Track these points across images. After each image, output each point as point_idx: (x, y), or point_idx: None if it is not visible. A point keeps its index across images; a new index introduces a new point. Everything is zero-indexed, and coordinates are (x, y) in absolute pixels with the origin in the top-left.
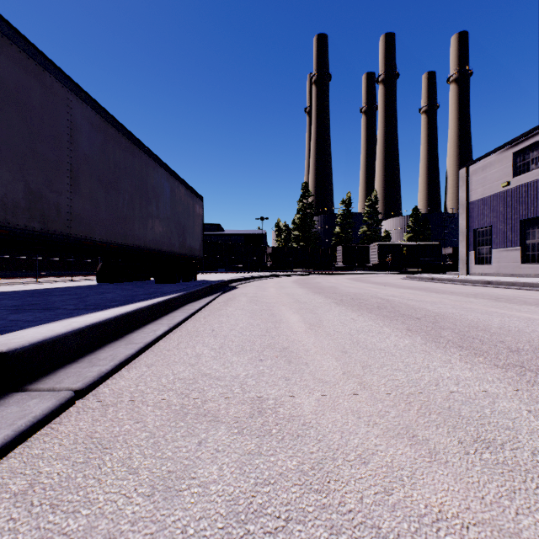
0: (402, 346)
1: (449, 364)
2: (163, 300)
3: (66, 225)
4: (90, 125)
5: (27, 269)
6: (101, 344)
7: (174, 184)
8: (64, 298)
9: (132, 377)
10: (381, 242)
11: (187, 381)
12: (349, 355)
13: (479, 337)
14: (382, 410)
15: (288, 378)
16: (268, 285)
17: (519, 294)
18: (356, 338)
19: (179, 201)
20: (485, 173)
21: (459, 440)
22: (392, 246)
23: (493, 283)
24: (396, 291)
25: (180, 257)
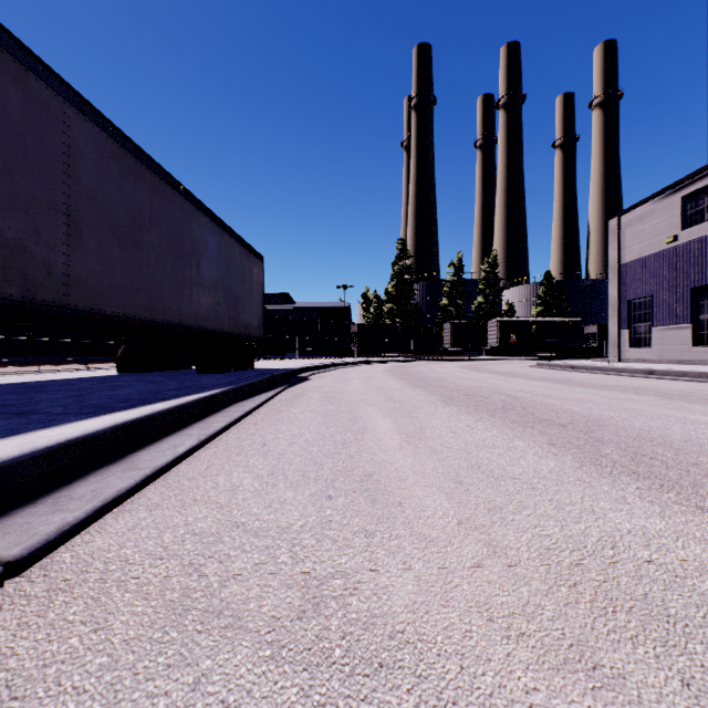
0: (547, 472)
1: (625, 505)
2: (197, 398)
3: (61, 292)
4: (98, 151)
5: (32, 354)
6: (86, 469)
7: (223, 238)
8: (57, 396)
9: (118, 530)
10: (502, 317)
11: (205, 539)
12: (466, 489)
13: (659, 456)
14: (530, 602)
15: (370, 532)
16: (351, 376)
17: (695, 388)
18: (476, 457)
19: (230, 262)
20: (643, 225)
21: (682, 679)
22: (516, 323)
23: (657, 373)
24: (525, 384)
25: (231, 337)
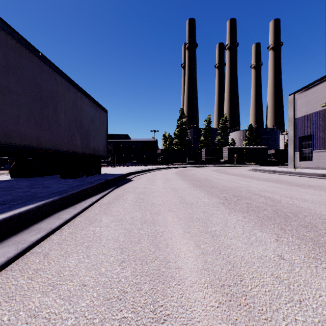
0: None
1: None
2: None
3: None
4: None
5: None
6: None
7: (77, 95)
8: None
9: None
10: (229, 146)
11: None
12: None
13: None
14: None
15: None
16: (156, 177)
17: None
18: None
19: (82, 110)
20: (308, 98)
21: None
22: (237, 148)
23: None
24: (262, 185)
25: (83, 156)
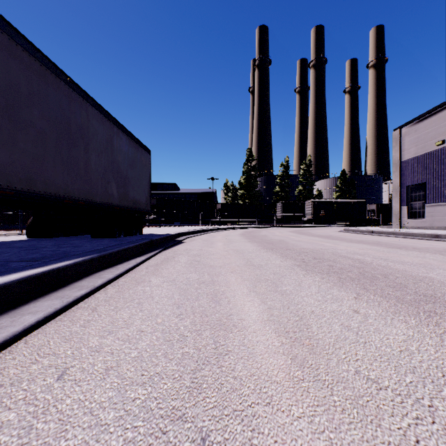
0: None
1: None
2: (20, 277)
3: None
4: None
5: None
6: None
7: (112, 130)
8: None
9: None
10: (314, 199)
11: None
12: None
13: None
14: None
15: None
16: (216, 239)
17: None
18: None
19: (119, 149)
20: (418, 134)
21: None
22: (324, 203)
23: (442, 237)
24: (353, 247)
25: (120, 209)
